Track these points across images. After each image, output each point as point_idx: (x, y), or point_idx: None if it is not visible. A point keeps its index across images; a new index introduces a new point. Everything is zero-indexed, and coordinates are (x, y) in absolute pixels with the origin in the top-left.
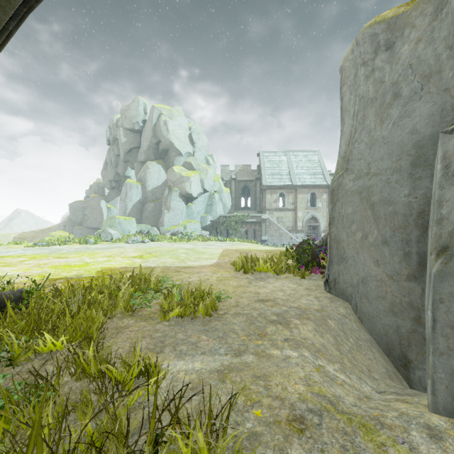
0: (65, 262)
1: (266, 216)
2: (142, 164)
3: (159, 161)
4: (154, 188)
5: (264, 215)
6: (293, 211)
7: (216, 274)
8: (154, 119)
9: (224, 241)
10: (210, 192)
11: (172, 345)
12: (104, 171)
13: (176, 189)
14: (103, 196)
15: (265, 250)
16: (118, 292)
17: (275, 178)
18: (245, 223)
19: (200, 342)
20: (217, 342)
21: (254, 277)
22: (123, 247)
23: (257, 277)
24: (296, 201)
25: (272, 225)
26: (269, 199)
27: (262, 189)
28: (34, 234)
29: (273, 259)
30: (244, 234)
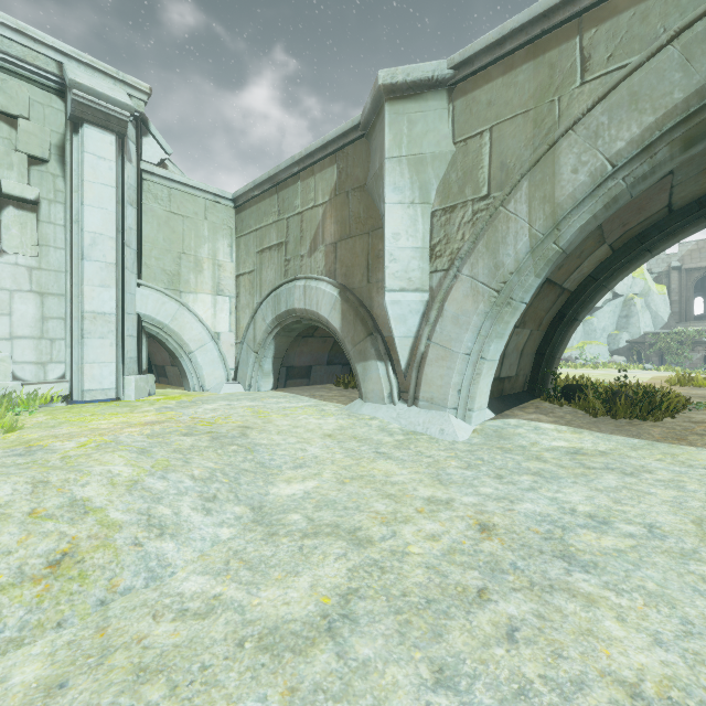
0: None
1: None
2: None
3: None
4: None
5: None
6: None
7: None
8: None
9: (655, 370)
10: (625, 296)
11: None
12: None
13: None
14: None
15: None
16: None
17: None
18: (702, 343)
19: None
20: None
21: (690, 389)
22: None
23: (694, 389)
24: None
25: None
26: None
27: None
28: None
29: None
30: (698, 362)
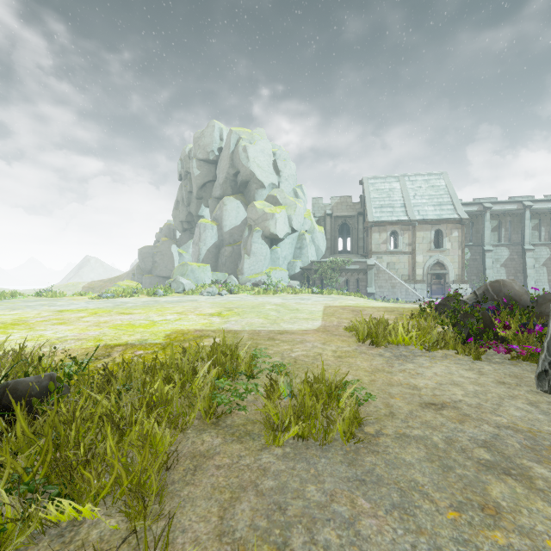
0: (129, 320)
1: (373, 262)
2: (218, 201)
3: (238, 196)
4: (231, 228)
5: (371, 260)
6: (409, 255)
7: (330, 346)
8: (231, 145)
9: (320, 294)
10: (299, 232)
11: (303, 524)
12: (175, 211)
13: (258, 228)
14: (174, 240)
15: (383, 307)
16: (194, 377)
17: (385, 211)
18: (345, 270)
19: (360, 519)
20: (398, 523)
21: (391, 354)
22: (197, 300)
23: (395, 353)
24: (414, 241)
25: (381, 274)
26: (376, 239)
27: (367, 227)
28: (103, 283)
29: (419, 326)
30: (343, 285)
